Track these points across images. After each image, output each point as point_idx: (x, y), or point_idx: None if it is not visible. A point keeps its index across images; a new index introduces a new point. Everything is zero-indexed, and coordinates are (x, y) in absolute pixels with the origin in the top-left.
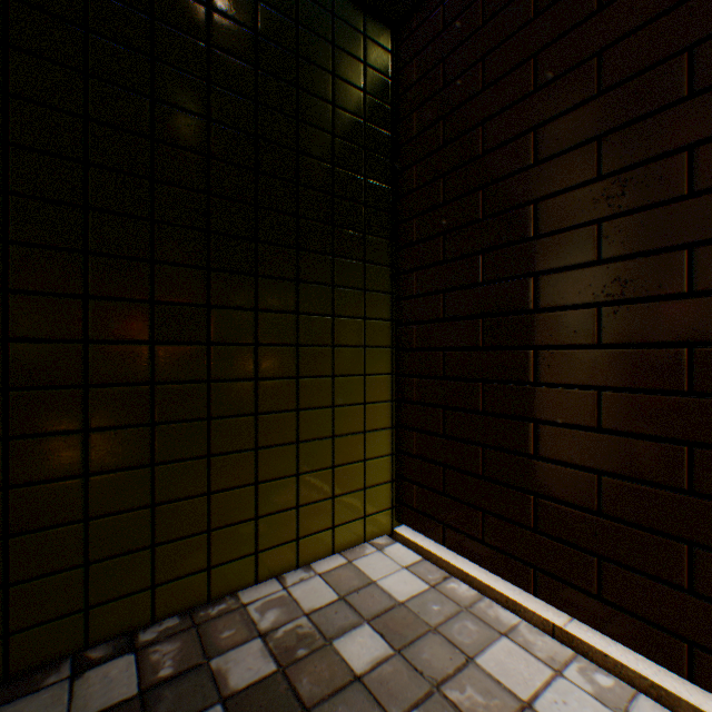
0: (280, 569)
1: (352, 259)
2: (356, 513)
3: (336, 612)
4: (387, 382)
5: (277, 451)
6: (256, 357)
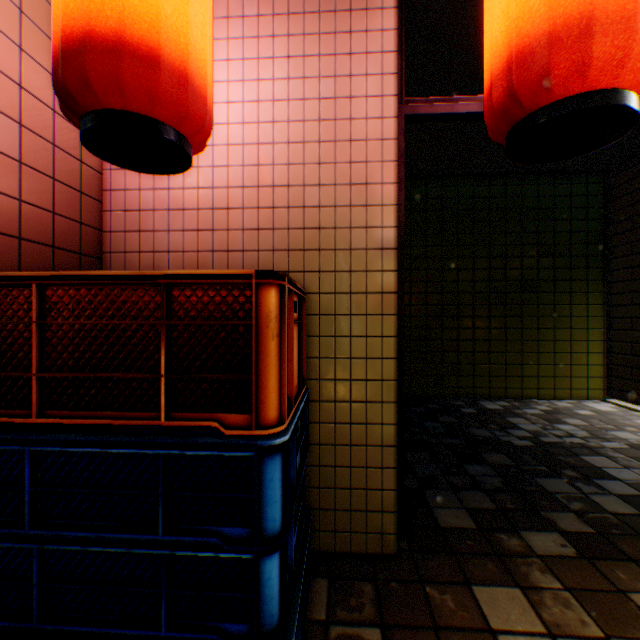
0: (546, 397)
1: (579, 280)
2: (581, 386)
3: (572, 407)
4: (599, 332)
5: (544, 355)
6: (536, 321)
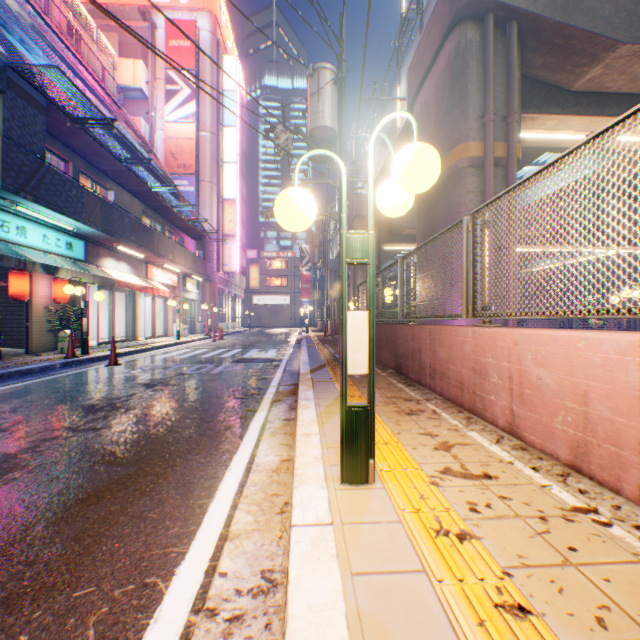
0: None
1: None
2: None
3: None
4: None
5: None
6: None
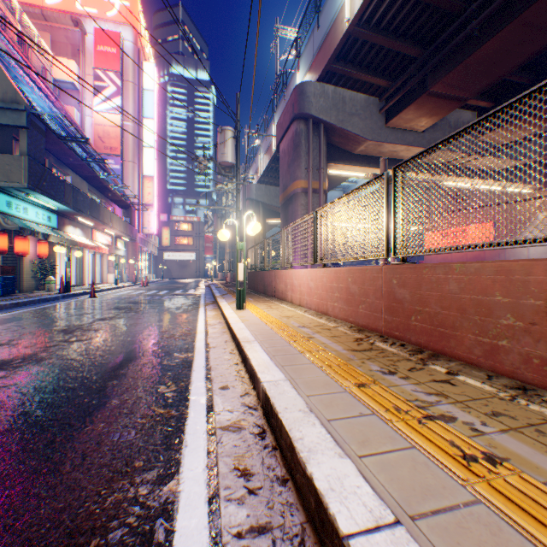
0: None
1: None
2: None
3: None
4: None
5: None
6: None
